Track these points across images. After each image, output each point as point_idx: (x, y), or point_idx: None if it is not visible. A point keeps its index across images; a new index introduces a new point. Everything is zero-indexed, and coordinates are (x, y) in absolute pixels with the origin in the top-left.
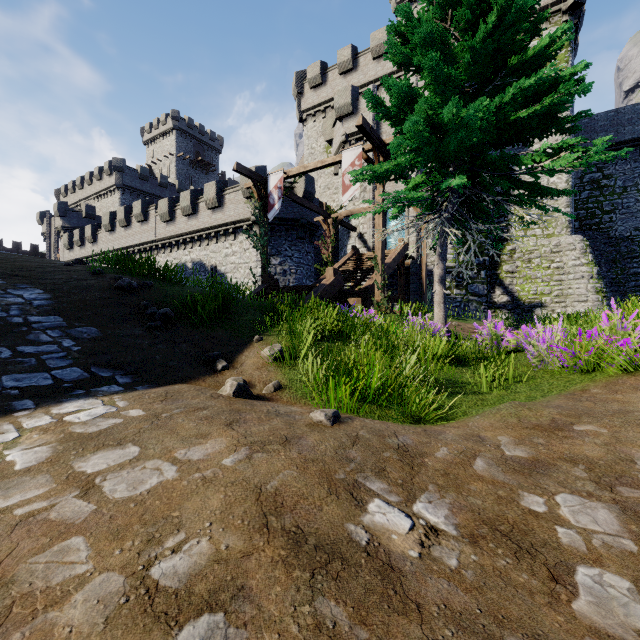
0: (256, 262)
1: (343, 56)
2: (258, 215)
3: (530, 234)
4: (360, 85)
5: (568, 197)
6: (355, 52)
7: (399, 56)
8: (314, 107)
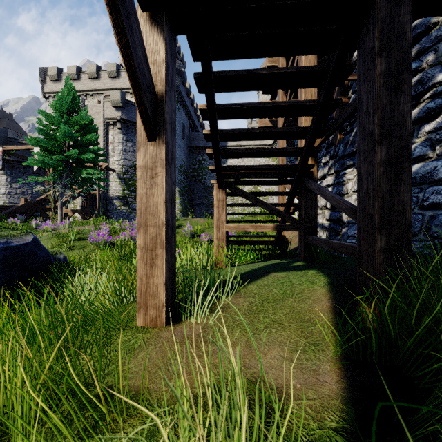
0: (0, 186)
1: (71, 70)
2: None
3: None
4: (82, 90)
5: None
6: (79, 70)
7: (42, 125)
8: (53, 92)
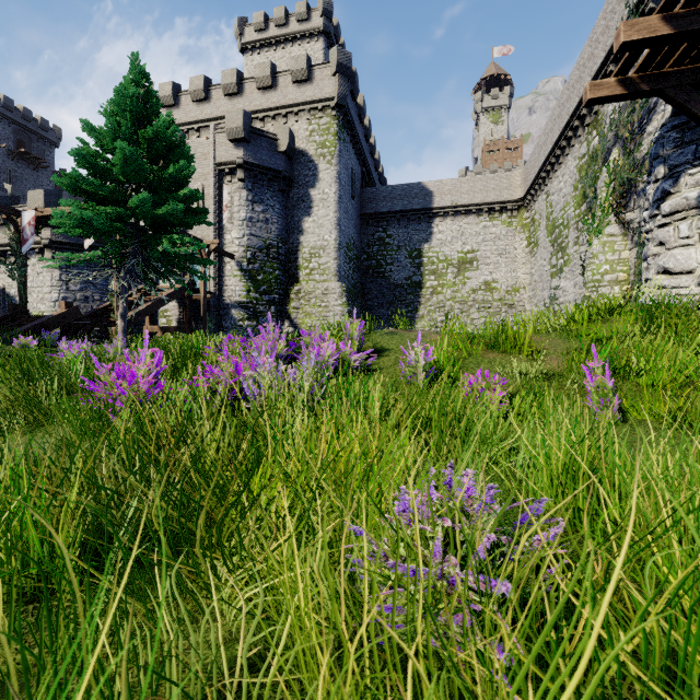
0: (51, 287)
1: (164, 91)
2: (15, 246)
3: (312, 278)
4: (182, 123)
5: (336, 252)
6: (178, 89)
7: (88, 153)
8: None
